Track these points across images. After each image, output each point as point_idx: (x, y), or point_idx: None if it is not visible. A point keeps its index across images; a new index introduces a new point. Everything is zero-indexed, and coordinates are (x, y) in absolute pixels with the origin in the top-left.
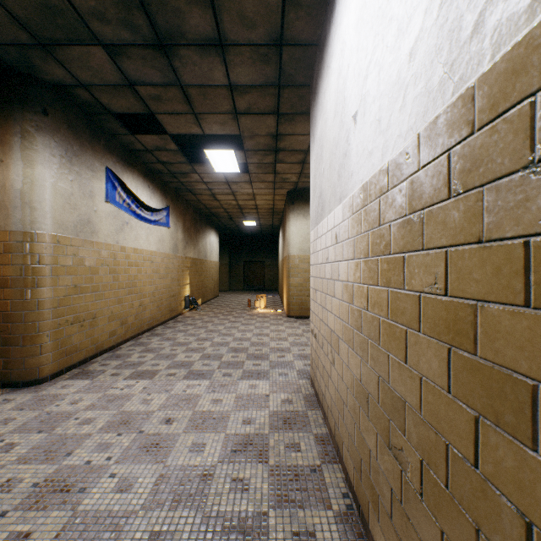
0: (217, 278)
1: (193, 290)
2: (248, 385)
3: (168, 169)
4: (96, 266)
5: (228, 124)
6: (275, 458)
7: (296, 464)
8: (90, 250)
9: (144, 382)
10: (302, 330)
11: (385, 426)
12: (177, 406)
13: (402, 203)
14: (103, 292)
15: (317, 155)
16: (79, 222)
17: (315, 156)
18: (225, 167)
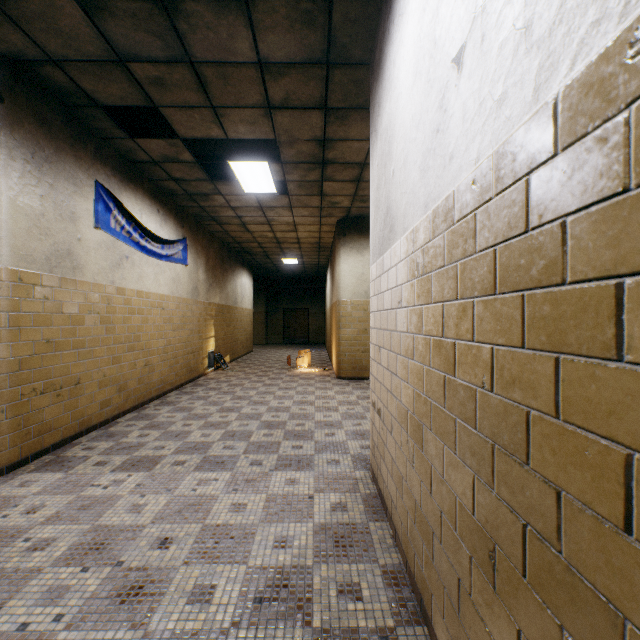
0: (251, 329)
1: (219, 344)
2: (284, 480)
3: (184, 189)
4: (81, 314)
5: (259, 124)
6: (322, 615)
7: (355, 627)
8: (70, 292)
9: (140, 476)
10: (356, 397)
11: (545, 632)
12: (181, 515)
13: (613, 164)
14: (91, 349)
15: (382, 155)
16: (54, 254)
17: (379, 158)
18: (257, 187)
